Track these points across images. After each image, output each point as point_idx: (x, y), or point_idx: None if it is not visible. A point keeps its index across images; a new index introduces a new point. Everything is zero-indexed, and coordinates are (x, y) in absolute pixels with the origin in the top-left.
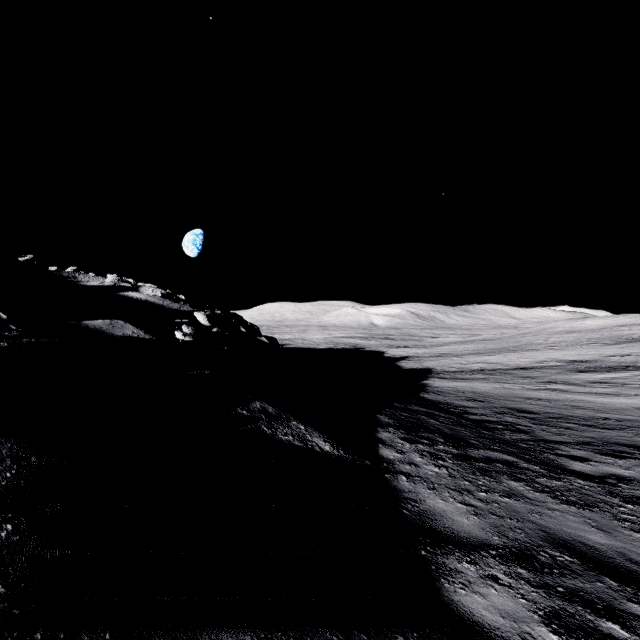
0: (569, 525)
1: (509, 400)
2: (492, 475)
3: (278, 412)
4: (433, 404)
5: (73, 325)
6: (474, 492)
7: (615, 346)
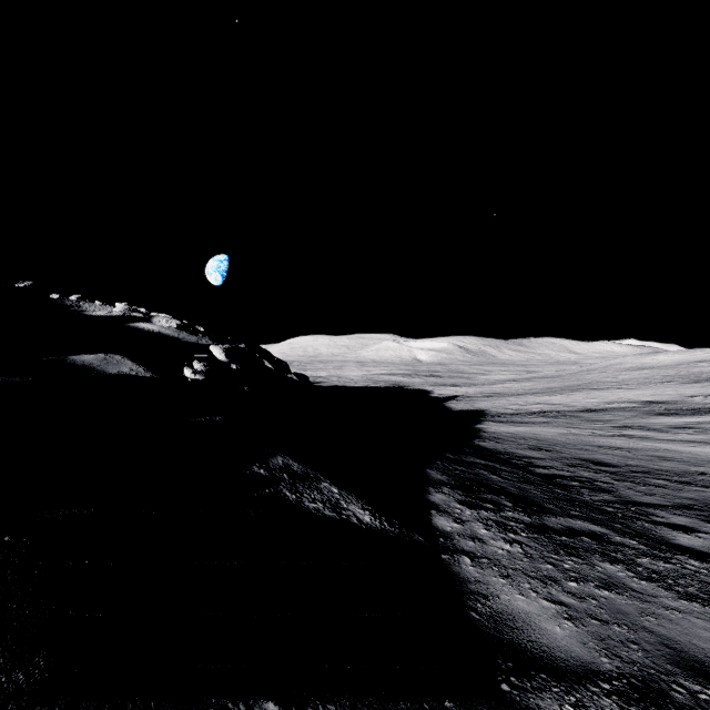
0: (699, 635)
1: (580, 449)
2: (580, 554)
3: (305, 470)
4: (491, 454)
5: (56, 361)
6: (561, 581)
7: (696, 385)
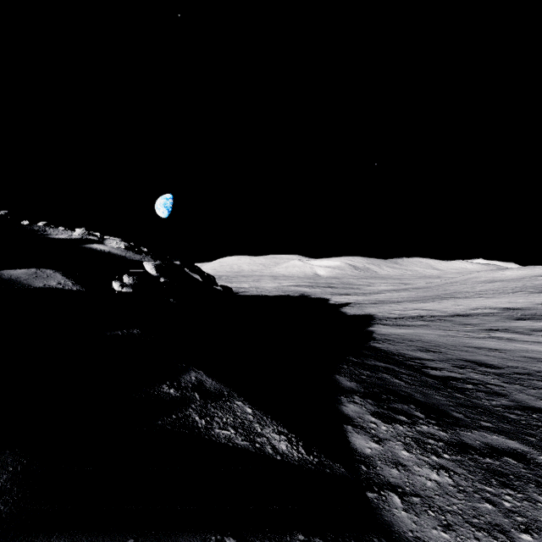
0: None
1: (462, 350)
2: (514, 484)
3: (218, 387)
4: (387, 355)
5: None
6: (512, 533)
7: (541, 294)
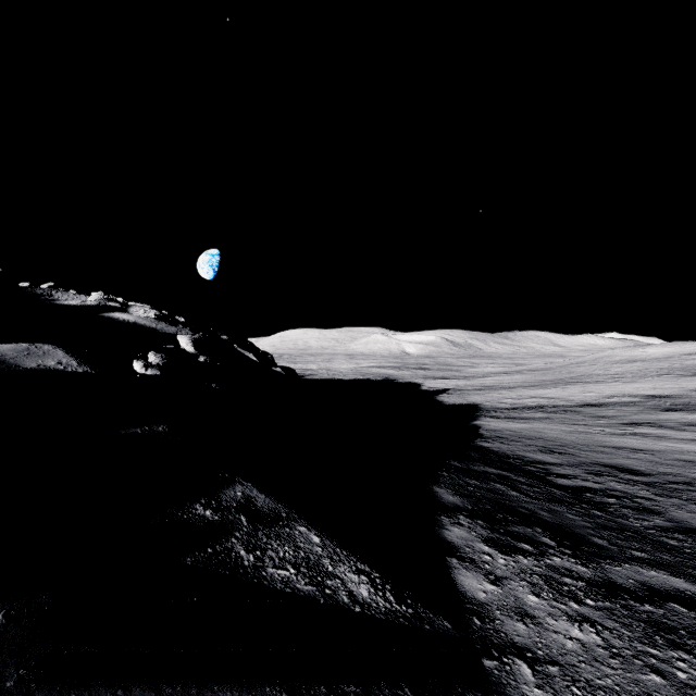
0: None
1: (597, 451)
2: (687, 644)
3: (274, 506)
4: (500, 458)
5: None
6: None
7: (695, 378)
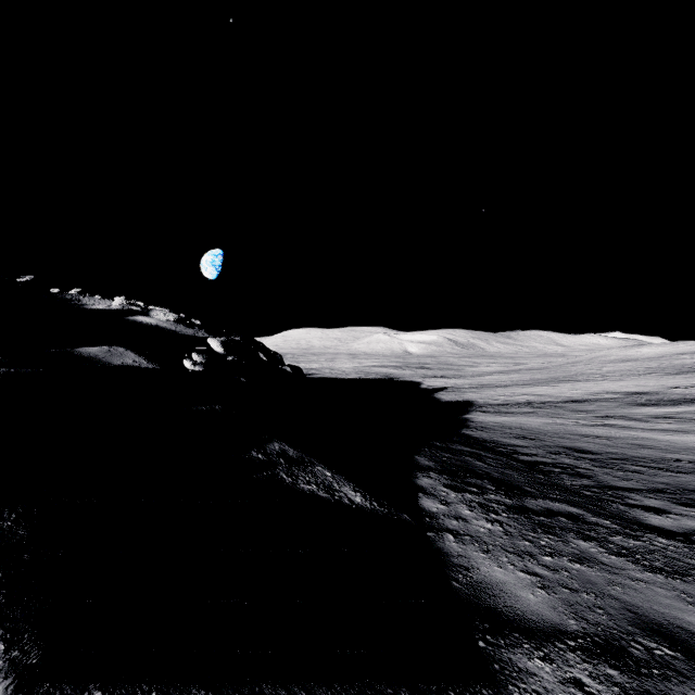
0: (660, 602)
1: (563, 438)
2: (556, 532)
3: (300, 455)
4: (478, 442)
5: (64, 353)
6: (537, 556)
7: (677, 376)
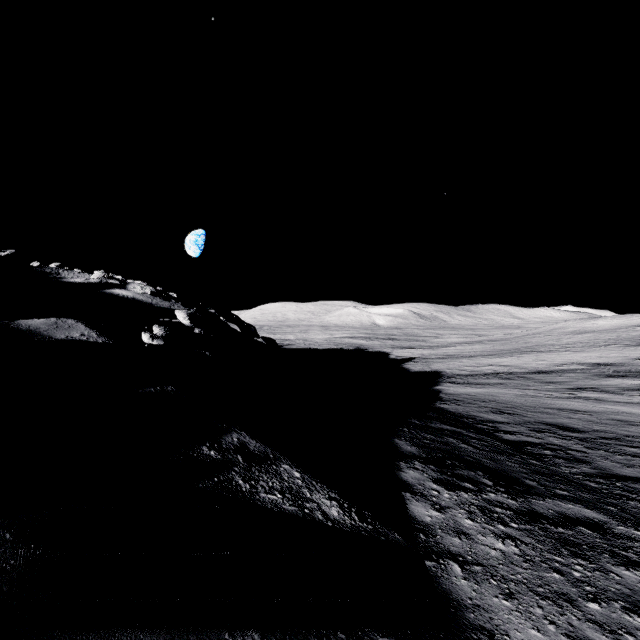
0: None
1: (542, 412)
2: (586, 554)
3: (263, 449)
4: (455, 418)
5: None
6: (579, 602)
7: (638, 348)
